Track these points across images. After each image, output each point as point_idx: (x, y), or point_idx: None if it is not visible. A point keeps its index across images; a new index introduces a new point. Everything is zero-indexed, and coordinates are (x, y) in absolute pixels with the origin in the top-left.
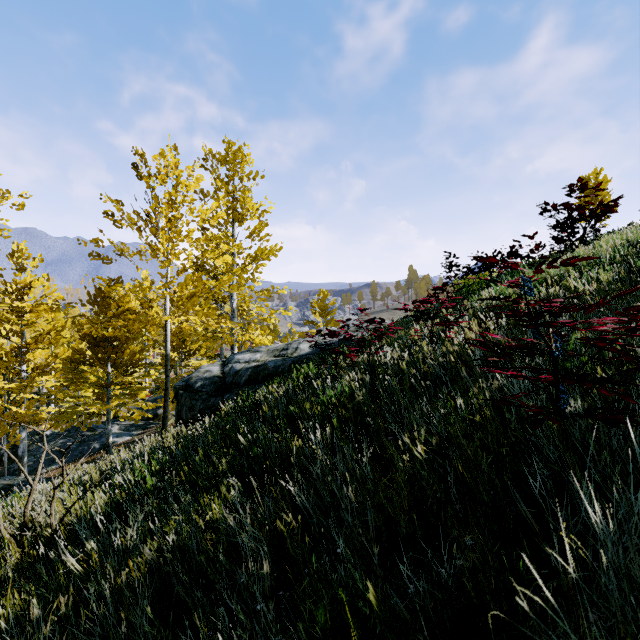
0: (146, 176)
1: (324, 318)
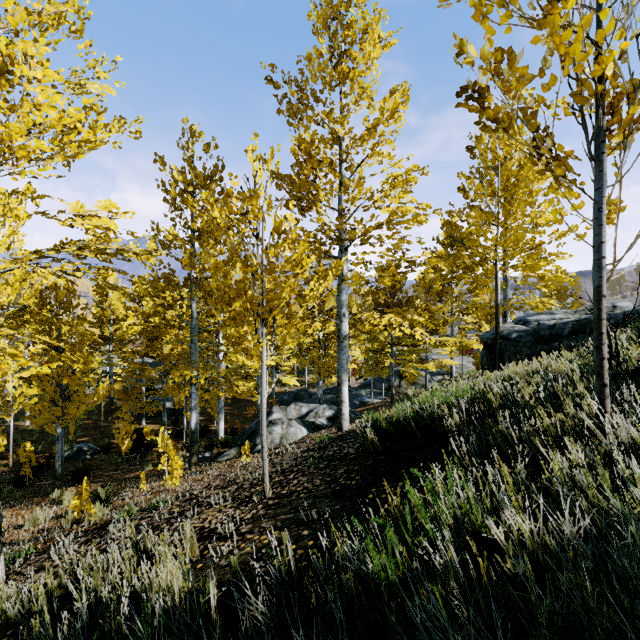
0: (493, 151)
1: (560, 301)
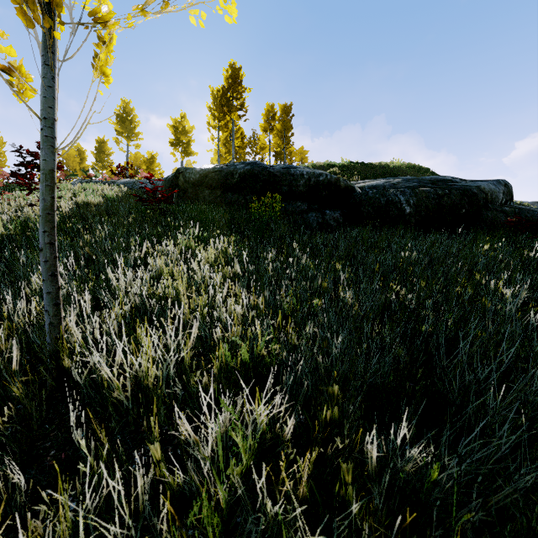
0: None
1: None
